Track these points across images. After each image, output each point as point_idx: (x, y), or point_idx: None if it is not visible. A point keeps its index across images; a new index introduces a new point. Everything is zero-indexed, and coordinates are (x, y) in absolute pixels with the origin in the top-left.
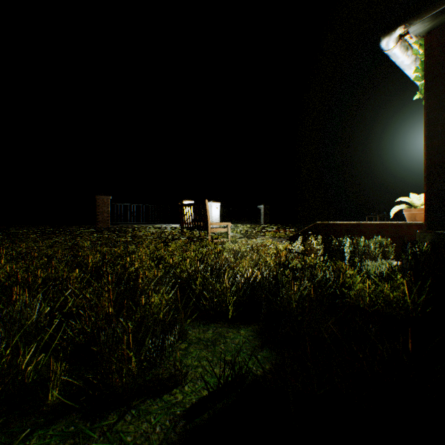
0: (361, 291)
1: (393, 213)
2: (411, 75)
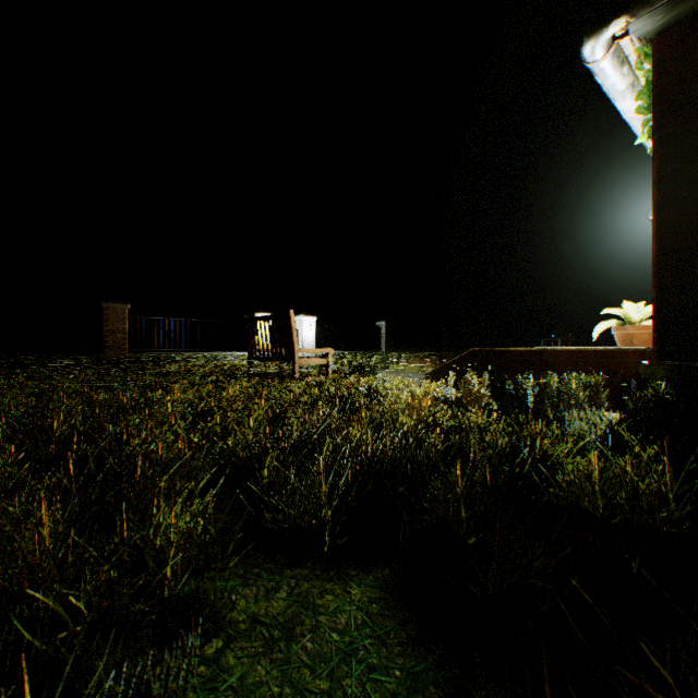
0: (581, 479)
1: (597, 332)
2: (624, 110)
